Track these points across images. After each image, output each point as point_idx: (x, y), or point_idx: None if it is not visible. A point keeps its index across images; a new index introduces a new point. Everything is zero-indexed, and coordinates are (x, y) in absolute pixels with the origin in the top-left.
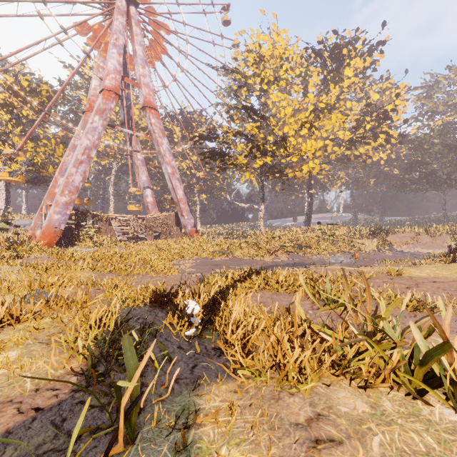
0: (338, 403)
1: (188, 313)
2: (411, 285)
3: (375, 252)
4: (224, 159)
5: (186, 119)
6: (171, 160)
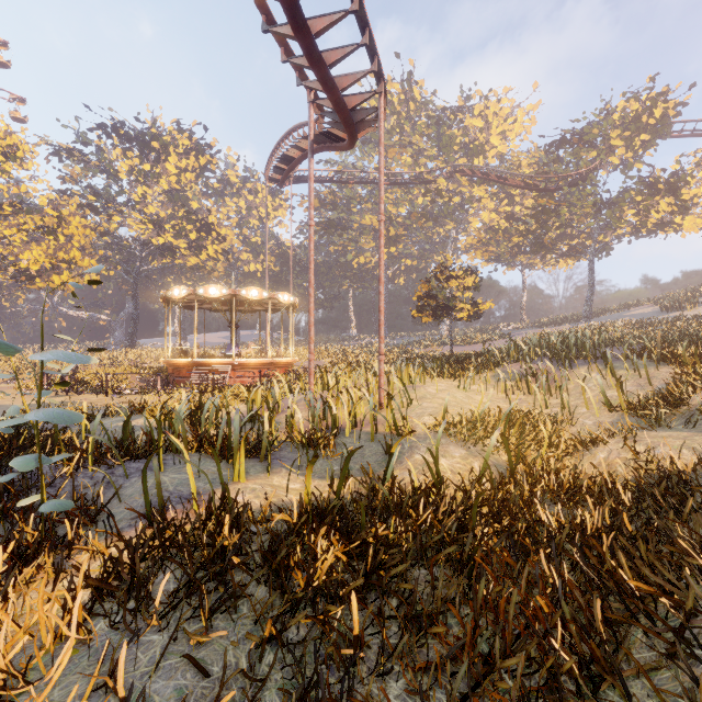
0: None
1: None
2: None
3: None
4: None
5: None
6: None
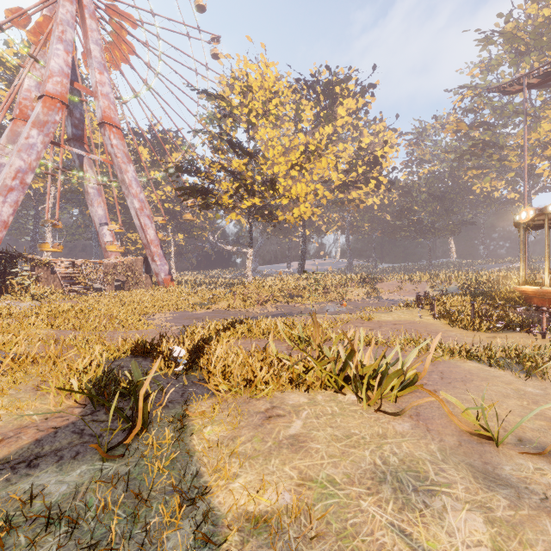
0: (288, 400)
1: (175, 356)
2: (375, 328)
3: (363, 300)
4: (206, 197)
5: (157, 139)
6: (138, 192)
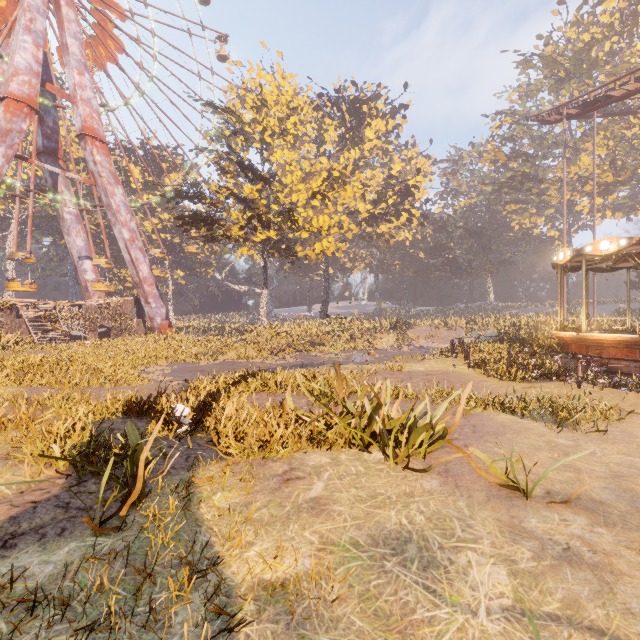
0: (309, 461)
1: (177, 415)
2: (406, 379)
3: (394, 348)
4: (213, 228)
5: (152, 157)
6: (128, 220)
